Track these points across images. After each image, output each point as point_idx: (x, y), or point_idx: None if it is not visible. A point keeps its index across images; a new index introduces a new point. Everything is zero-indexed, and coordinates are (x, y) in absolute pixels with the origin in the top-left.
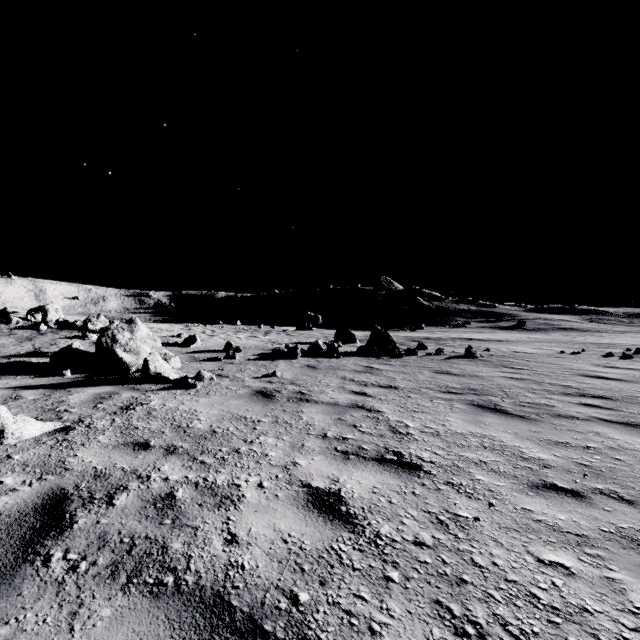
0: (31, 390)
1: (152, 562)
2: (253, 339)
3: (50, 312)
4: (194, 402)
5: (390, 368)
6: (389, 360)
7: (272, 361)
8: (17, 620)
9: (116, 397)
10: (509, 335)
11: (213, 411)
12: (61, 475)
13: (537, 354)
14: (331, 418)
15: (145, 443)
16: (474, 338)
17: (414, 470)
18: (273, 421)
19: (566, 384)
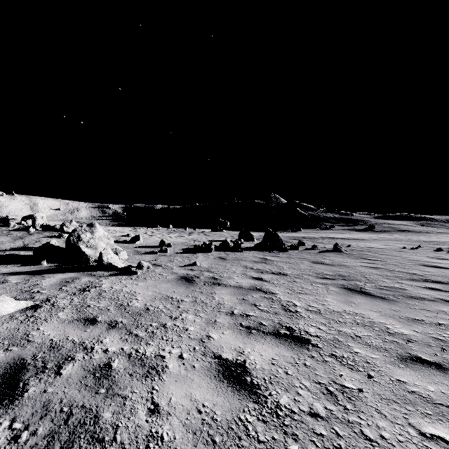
0: (15, 276)
1: (84, 432)
2: (180, 238)
3: (37, 219)
4: (134, 285)
5: (279, 259)
6: (278, 253)
7: (193, 254)
8: None
9: (77, 281)
10: (363, 235)
11: (148, 292)
12: (23, 346)
13: (386, 249)
14: (237, 298)
15: (93, 319)
16: (338, 237)
17: (304, 343)
18: (193, 301)
19: (411, 272)
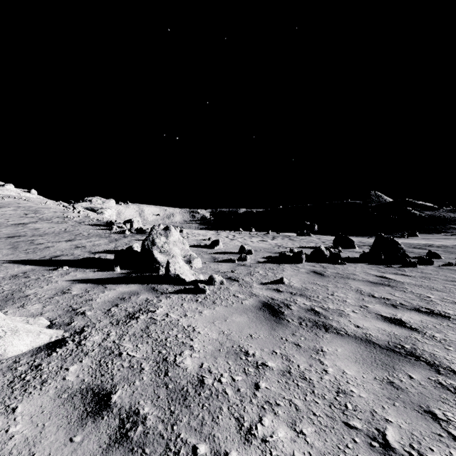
0: (82, 284)
1: None
2: (263, 243)
3: (134, 223)
4: (196, 314)
5: (411, 280)
6: (402, 269)
7: (278, 264)
8: None
9: (133, 299)
10: None
11: (211, 333)
12: None
13: None
14: (375, 378)
15: (107, 395)
16: None
17: None
18: (283, 369)
19: None
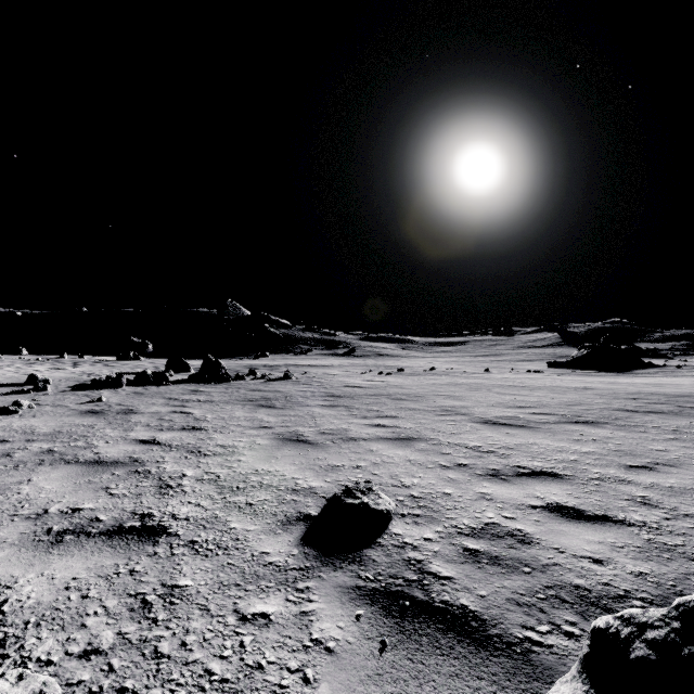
0: None
1: (59, 461)
2: (59, 371)
3: None
4: (26, 421)
5: (214, 390)
6: (217, 384)
7: (94, 391)
8: (6, 474)
9: None
10: (337, 361)
11: (50, 424)
12: None
13: (338, 375)
14: (154, 419)
15: (4, 440)
16: (306, 364)
17: (200, 430)
18: (108, 424)
19: (329, 391)
